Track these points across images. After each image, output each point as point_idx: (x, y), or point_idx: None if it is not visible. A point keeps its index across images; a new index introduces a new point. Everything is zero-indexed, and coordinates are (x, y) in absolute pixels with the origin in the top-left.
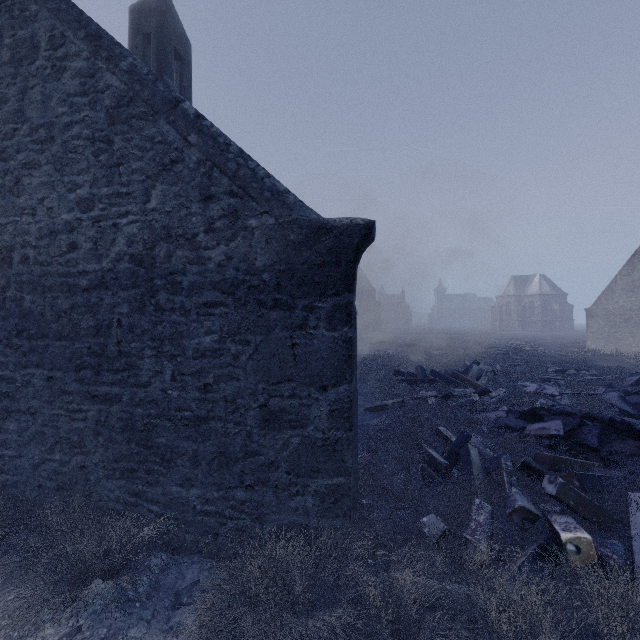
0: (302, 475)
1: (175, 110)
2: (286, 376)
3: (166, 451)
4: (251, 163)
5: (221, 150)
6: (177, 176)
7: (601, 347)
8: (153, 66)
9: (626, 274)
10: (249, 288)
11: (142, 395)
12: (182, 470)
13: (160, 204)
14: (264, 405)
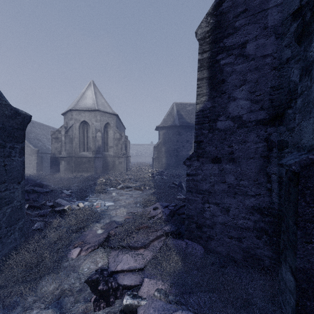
0: (13, 225)
1: None
2: (2, 181)
3: None
4: None
5: None
6: None
7: None
8: None
9: None
10: None
11: None
12: None
13: None
14: None
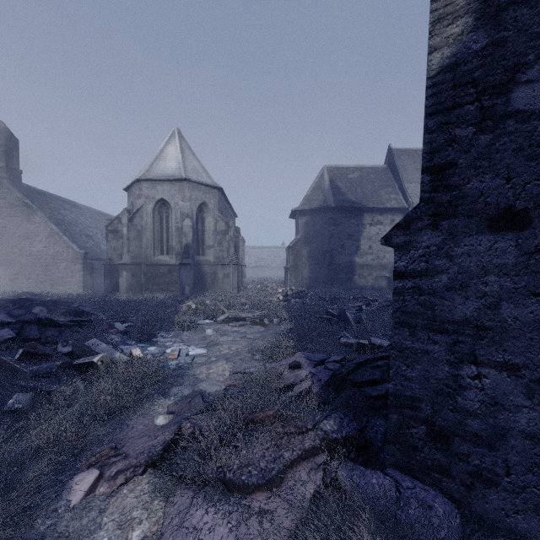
0: None
1: None
2: None
3: None
4: None
5: None
6: None
7: None
8: None
9: None
10: None
11: None
12: None
13: None
14: None
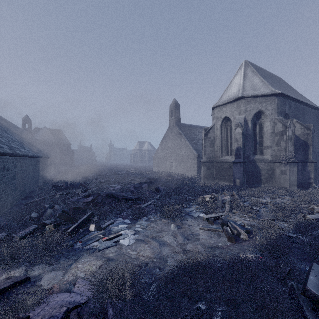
0: None
1: None
2: None
3: None
4: None
5: None
6: None
7: (156, 170)
8: None
9: (161, 144)
10: None
11: None
12: None
13: None
14: None
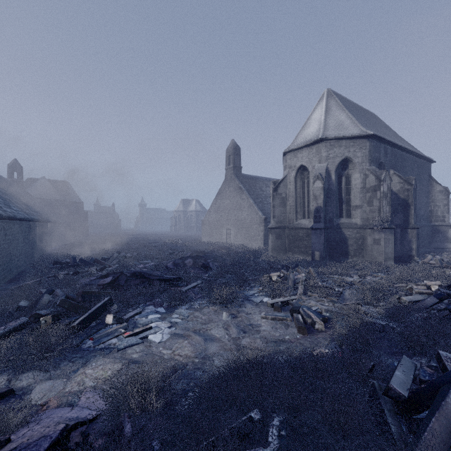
0: None
1: None
2: None
3: None
4: None
5: None
6: None
7: (207, 240)
8: None
9: (215, 203)
10: None
11: None
12: None
13: None
14: None
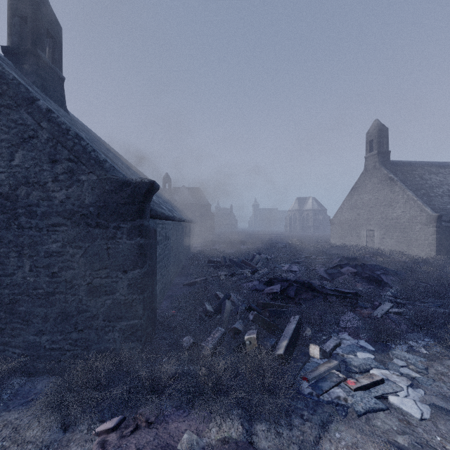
0: (112, 321)
1: (32, 105)
2: (103, 266)
3: (25, 315)
4: (83, 142)
5: (63, 133)
6: (33, 146)
7: (337, 242)
8: (29, 41)
9: (348, 200)
10: (81, 215)
11: (8, 281)
12: (37, 325)
13: (21, 162)
14: (90, 283)
